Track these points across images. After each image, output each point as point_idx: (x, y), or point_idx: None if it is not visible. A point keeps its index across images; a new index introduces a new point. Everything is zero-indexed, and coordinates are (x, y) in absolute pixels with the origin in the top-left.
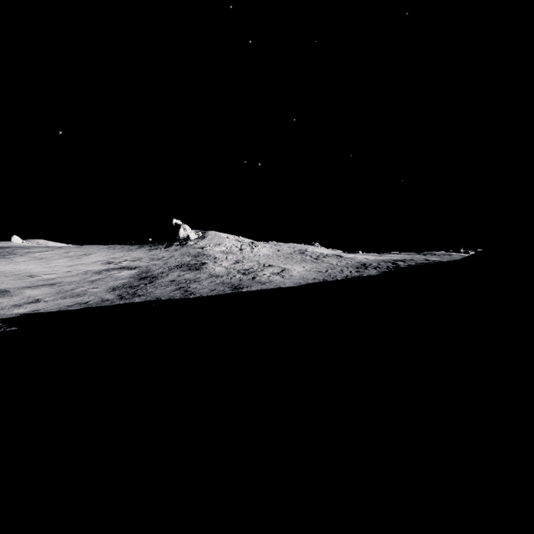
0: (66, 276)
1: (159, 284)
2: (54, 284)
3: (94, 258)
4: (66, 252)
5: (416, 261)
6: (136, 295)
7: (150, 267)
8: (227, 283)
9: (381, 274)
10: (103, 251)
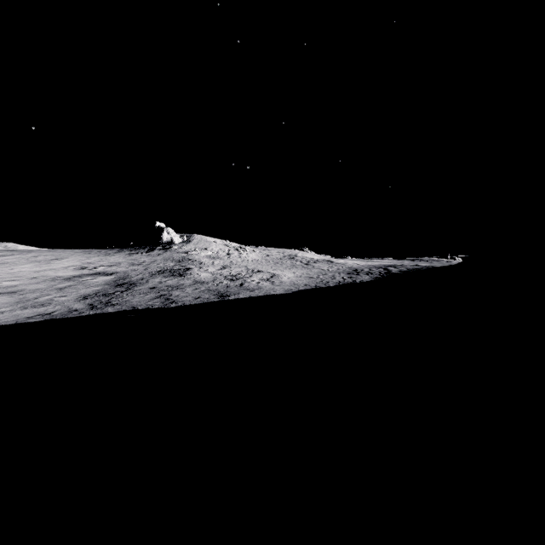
0: (30, 283)
1: (138, 291)
2: (15, 293)
3: (66, 263)
4: (34, 256)
5: (407, 267)
6: (110, 304)
7: (129, 273)
8: (213, 290)
9: (375, 280)
10: (77, 255)
